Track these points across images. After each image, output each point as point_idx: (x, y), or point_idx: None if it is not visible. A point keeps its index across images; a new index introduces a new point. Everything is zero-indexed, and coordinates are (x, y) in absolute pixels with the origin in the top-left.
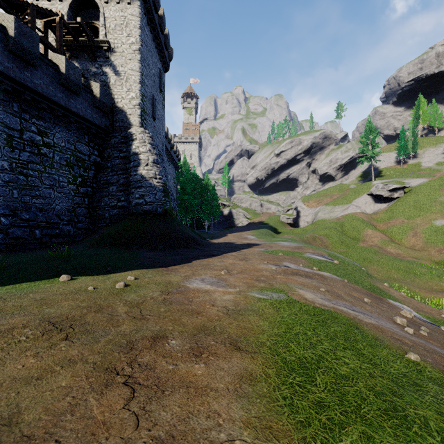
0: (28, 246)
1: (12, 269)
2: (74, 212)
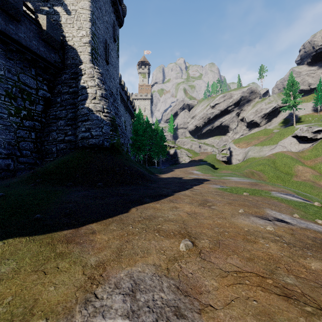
0: None
1: None
2: (17, 146)
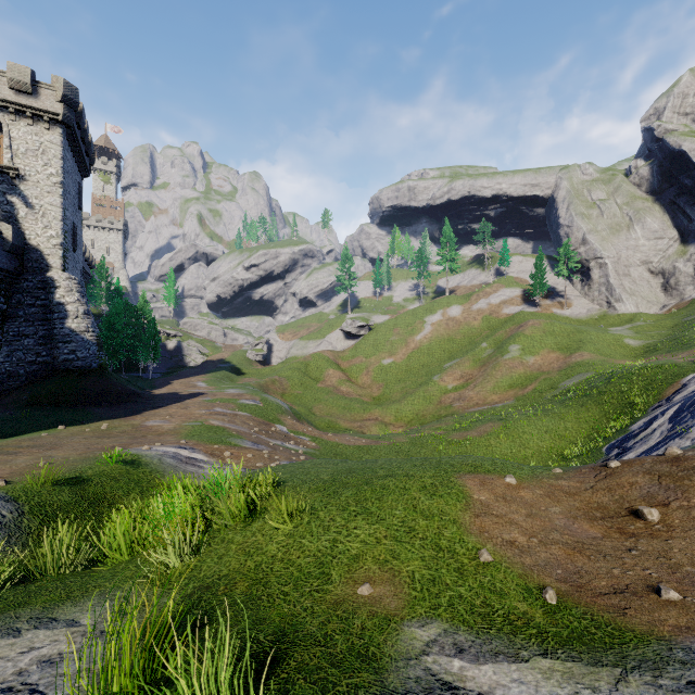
0: None
1: (6, 427)
2: None
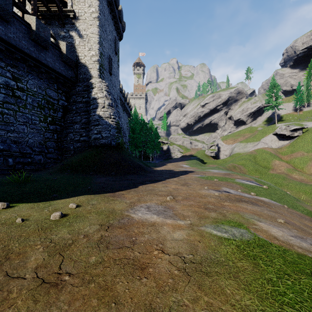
0: (2, 172)
1: None
2: (45, 145)
